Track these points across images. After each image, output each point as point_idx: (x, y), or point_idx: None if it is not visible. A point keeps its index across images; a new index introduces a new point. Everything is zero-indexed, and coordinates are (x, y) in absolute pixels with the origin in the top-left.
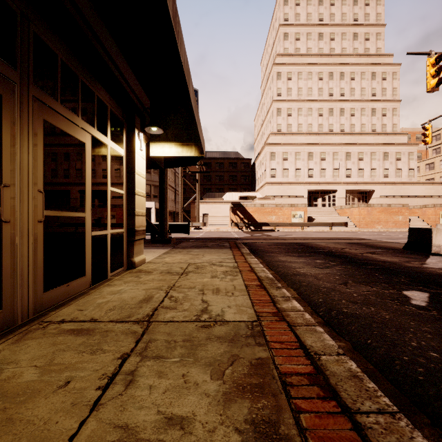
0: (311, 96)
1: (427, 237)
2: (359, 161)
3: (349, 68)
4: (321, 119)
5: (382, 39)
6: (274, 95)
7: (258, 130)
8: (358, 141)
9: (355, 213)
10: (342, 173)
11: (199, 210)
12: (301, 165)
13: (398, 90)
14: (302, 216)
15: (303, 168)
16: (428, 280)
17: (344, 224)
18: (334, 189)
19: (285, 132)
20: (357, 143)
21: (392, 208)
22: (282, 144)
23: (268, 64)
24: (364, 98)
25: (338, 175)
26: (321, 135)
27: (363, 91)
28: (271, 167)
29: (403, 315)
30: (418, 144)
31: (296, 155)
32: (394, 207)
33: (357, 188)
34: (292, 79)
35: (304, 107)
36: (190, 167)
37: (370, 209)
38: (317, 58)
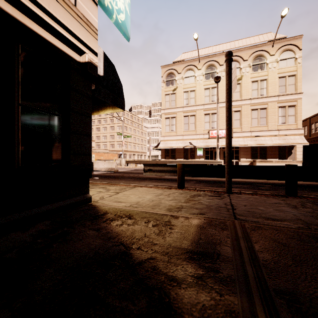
0: None
1: (92, 165)
2: None
3: None
4: None
5: None
6: None
7: None
8: None
9: None
10: None
11: None
12: None
13: None
14: None
15: None
16: (97, 176)
17: None
18: None
19: None
20: None
21: None
22: None
23: None
24: None
25: None
26: None
27: None
28: None
29: (96, 180)
30: None
31: None
32: None
33: None
34: None
35: None
36: None
37: None
38: None
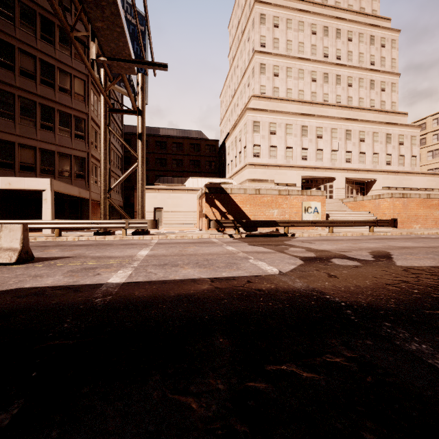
0: (303, 53)
1: None
2: (360, 143)
3: (346, 25)
4: (314, 86)
5: (378, 0)
6: (256, 45)
7: (227, 105)
8: (358, 117)
9: (385, 206)
10: (342, 156)
11: (143, 196)
12: (293, 142)
13: (397, 61)
14: (318, 210)
15: (295, 146)
16: None
17: (392, 223)
18: (331, 177)
19: (272, 97)
20: (358, 120)
21: (432, 200)
22: (268, 111)
23: (240, 20)
24: (362, 66)
25: (337, 158)
26: (316, 105)
27: (361, 57)
28: (255, 142)
29: None
30: (420, 127)
31: (287, 127)
32: (434, 198)
33: (358, 177)
34: (279, 27)
35: (295, 67)
36: (94, 5)
37: (406, 201)
38: (308, 6)
